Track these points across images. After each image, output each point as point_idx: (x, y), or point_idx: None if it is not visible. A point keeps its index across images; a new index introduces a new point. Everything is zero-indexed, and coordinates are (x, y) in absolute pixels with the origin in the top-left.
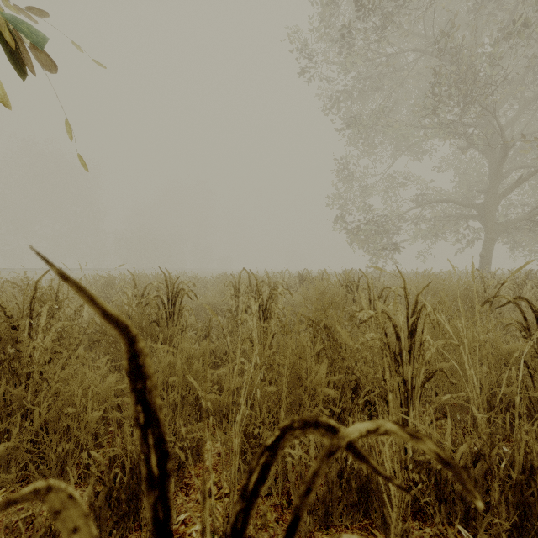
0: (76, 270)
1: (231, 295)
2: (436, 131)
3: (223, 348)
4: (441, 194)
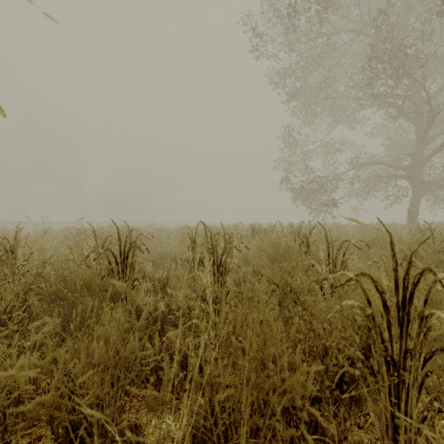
0: (63, 223)
1: (188, 246)
2: (371, 101)
3: (177, 301)
4: (372, 158)
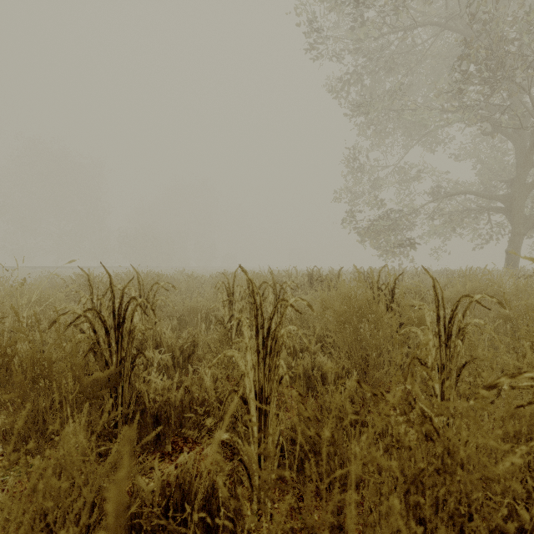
0: (78, 268)
1: (223, 301)
2: (459, 113)
3: (203, 386)
4: (457, 187)
